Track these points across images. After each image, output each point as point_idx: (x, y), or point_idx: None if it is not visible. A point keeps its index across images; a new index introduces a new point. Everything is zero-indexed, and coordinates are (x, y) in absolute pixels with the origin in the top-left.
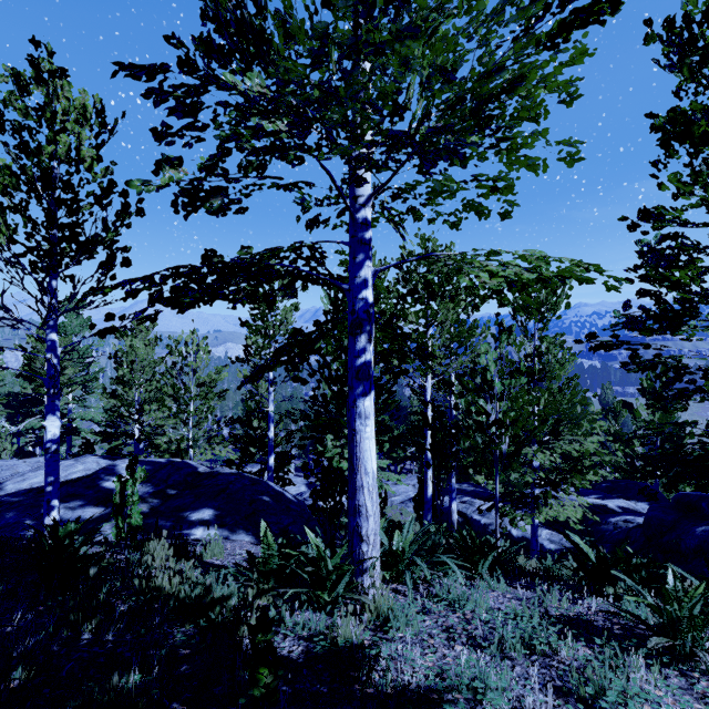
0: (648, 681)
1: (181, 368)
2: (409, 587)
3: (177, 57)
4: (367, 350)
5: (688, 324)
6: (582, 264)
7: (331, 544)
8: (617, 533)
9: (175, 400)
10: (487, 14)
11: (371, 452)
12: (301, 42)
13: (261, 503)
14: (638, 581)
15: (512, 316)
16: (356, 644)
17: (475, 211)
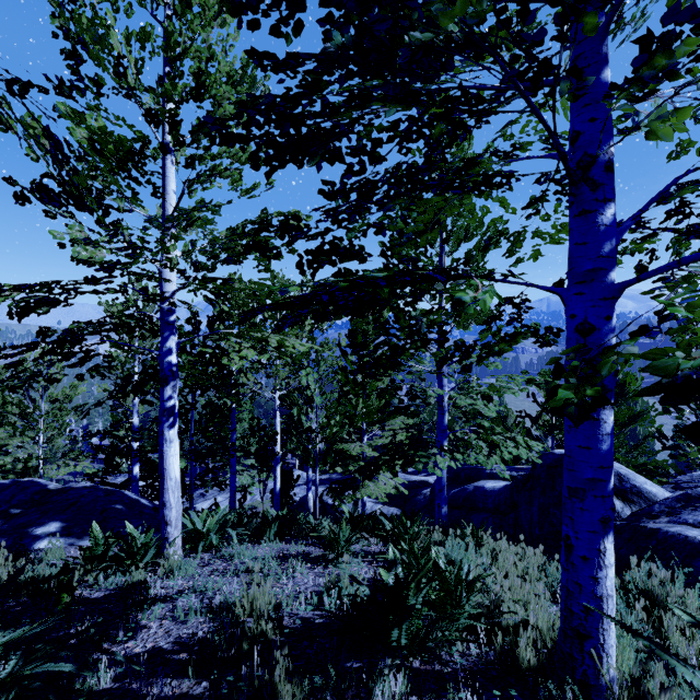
0: (301, 572)
1: (29, 384)
2: (199, 551)
3: (14, 192)
4: (171, 396)
5: (404, 365)
6: (299, 347)
7: (147, 531)
8: (424, 501)
9: (22, 417)
10: (249, 189)
11: (175, 465)
12: (118, 189)
13: (113, 511)
14: (368, 528)
15: (347, 338)
16: (144, 585)
17: (256, 298)
